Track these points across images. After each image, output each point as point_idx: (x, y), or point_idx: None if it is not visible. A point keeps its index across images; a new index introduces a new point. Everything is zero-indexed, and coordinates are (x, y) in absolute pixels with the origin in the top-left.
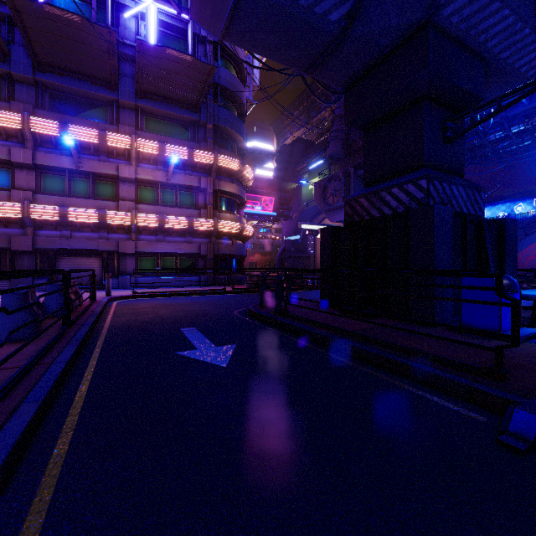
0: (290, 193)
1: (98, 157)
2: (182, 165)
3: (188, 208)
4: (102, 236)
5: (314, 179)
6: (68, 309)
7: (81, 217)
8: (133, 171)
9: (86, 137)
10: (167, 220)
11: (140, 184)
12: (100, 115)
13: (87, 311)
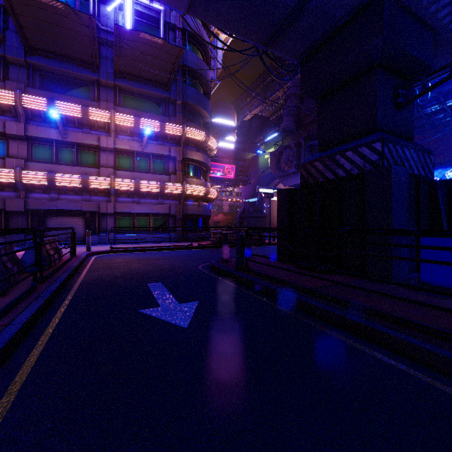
0: (248, 161)
1: (81, 130)
2: (155, 136)
3: (160, 174)
4: (85, 198)
5: (269, 150)
6: (40, 266)
7: (67, 182)
8: (112, 141)
9: (71, 112)
10: (141, 184)
11: (118, 153)
12: (83, 93)
13: (64, 265)
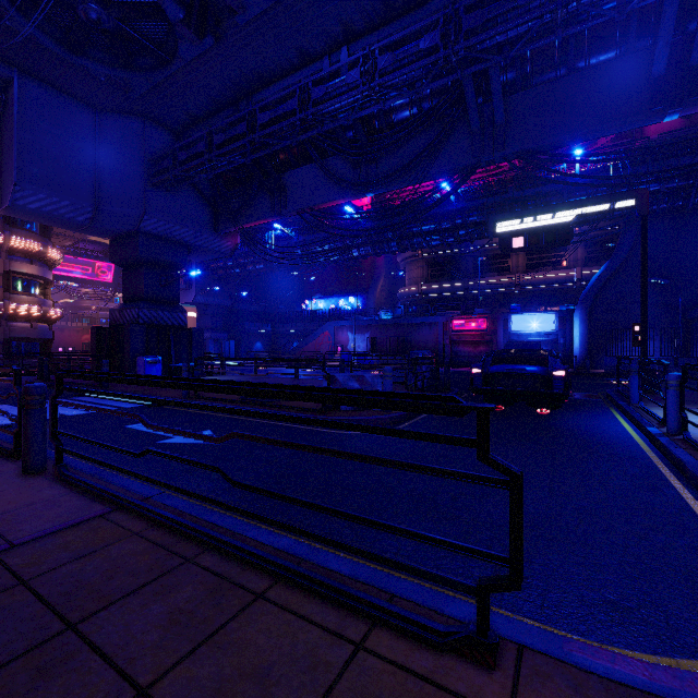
0: None
1: None
2: None
3: None
4: None
5: None
6: None
7: None
8: None
9: None
10: None
11: None
12: None
13: None
